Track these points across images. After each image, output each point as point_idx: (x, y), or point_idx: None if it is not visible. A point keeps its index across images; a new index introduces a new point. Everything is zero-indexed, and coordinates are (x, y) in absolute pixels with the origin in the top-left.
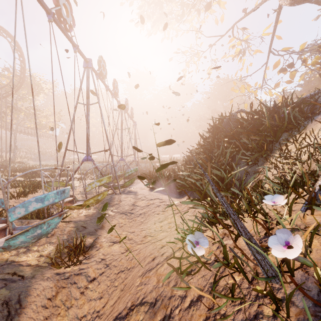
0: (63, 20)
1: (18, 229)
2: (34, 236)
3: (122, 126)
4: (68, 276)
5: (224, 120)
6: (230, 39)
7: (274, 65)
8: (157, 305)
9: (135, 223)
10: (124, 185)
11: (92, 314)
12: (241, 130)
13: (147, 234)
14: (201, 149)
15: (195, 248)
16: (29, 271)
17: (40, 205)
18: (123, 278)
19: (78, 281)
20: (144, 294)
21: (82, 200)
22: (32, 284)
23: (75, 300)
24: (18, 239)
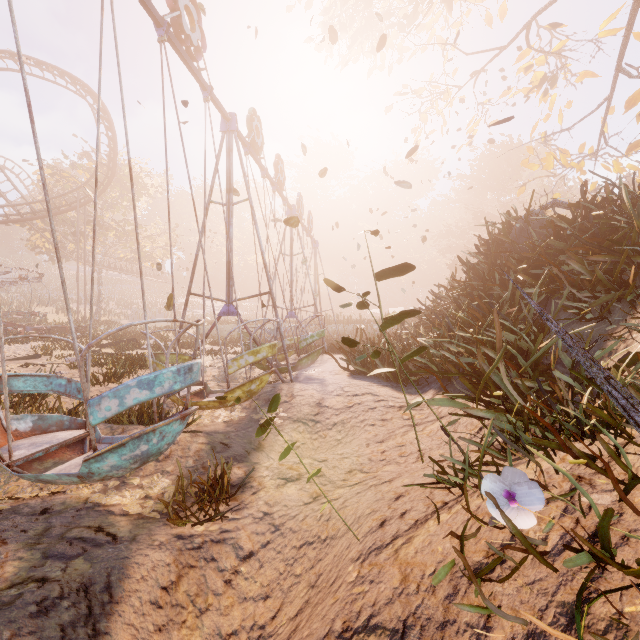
0: (185, 38)
1: (105, 442)
2: (136, 457)
3: (291, 249)
4: (199, 543)
5: (514, 226)
6: (521, 54)
7: (628, 102)
8: (409, 638)
9: (324, 442)
10: (298, 365)
11: (250, 631)
12: (560, 244)
13: (355, 468)
14: (462, 290)
15: (508, 507)
16: (126, 526)
17: (146, 395)
18: (312, 558)
19: (220, 555)
20: (372, 606)
21: (219, 391)
22: (132, 554)
23: (214, 596)
24: (107, 462)
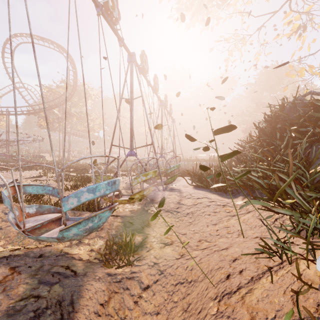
0: (110, 13)
1: (71, 220)
2: (86, 229)
3: (161, 123)
4: (120, 278)
5: (286, 106)
6: (286, 15)
7: None
8: None
9: (182, 223)
10: (166, 182)
11: None
12: (318, 114)
13: (202, 239)
14: (256, 142)
15: None
16: (81, 266)
17: (91, 196)
18: (184, 292)
19: (131, 286)
20: None
21: (127, 195)
22: (84, 283)
23: (128, 310)
24: (71, 232)
